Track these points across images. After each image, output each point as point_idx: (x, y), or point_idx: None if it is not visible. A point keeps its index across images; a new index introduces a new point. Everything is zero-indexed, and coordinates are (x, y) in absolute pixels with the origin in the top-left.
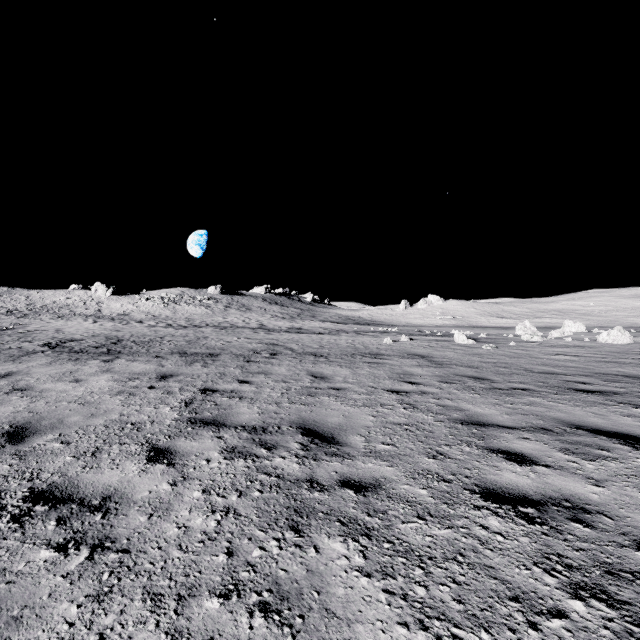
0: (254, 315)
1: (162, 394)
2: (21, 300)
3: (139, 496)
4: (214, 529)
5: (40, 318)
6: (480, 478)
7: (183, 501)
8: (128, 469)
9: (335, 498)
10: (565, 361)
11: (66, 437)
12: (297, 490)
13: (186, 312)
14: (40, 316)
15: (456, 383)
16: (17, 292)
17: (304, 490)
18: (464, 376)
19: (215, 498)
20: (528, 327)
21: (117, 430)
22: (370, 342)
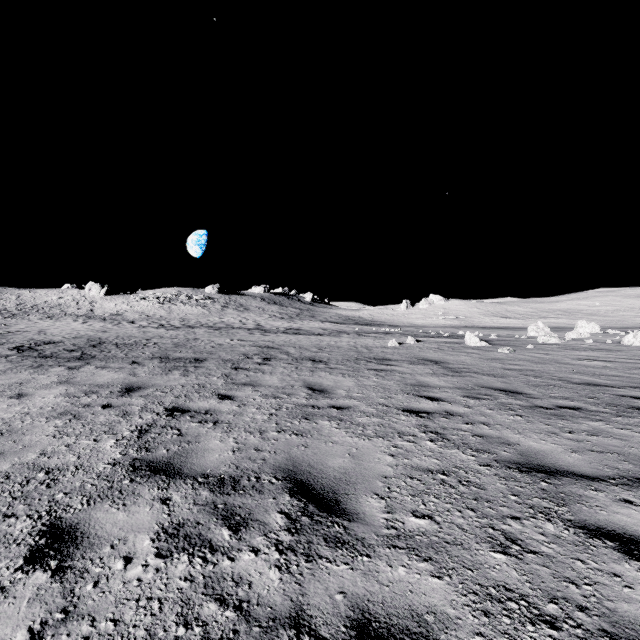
0: (252, 315)
1: (115, 416)
2: (11, 300)
3: None
4: None
5: (28, 318)
6: (607, 612)
7: None
8: None
9: None
10: (600, 368)
11: None
12: None
13: (182, 312)
14: (29, 316)
15: (486, 399)
16: (8, 291)
17: None
18: (492, 388)
19: None
20: (541, 328)
21: (18, 485)
22: (374, 344)
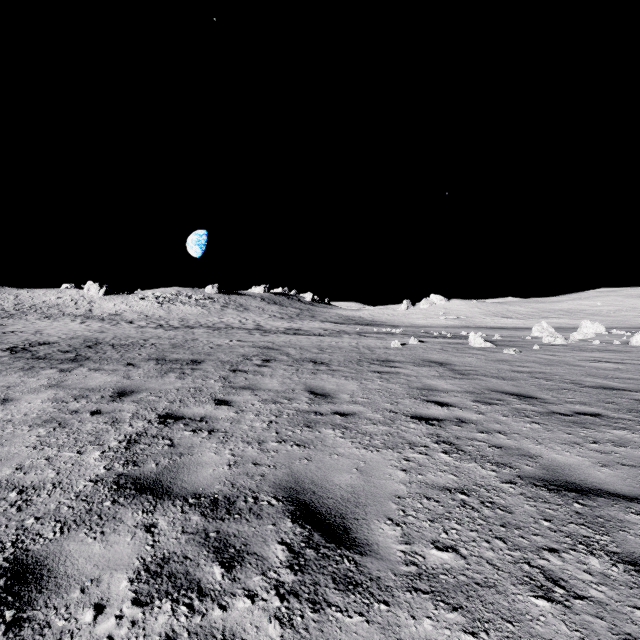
0: (251, 315)
1: (104, 424)
2: (9, 299)
3: None
4: None
5: (26, 318)
6: None
7: None
8: None
9: None
10: (612, 370)
11: None
12: None
13: (181, 312)
14: (26, 316)
15: (498, 404)
16: (6, 291)
17: None
18: (503, 392)
19: None
20: (545, 328)
21: None
22: (376, 345)
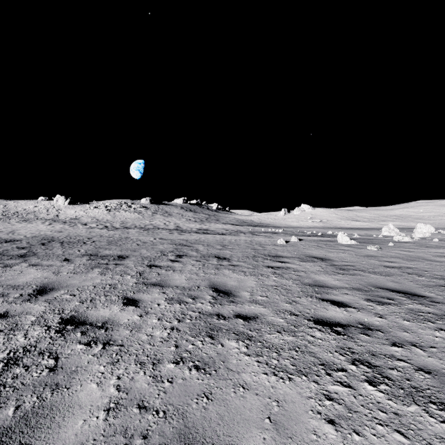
0: (173, 219)
1: None
2: None
3: None
4: None
5: (9, 221)
6: None
7: None
8: None
9: None
10: None
11: None
12: None
13: (123, 217)
14: (10, 220)
15: (391, 304)
16: None
17: None
18: (388, 289)
19: None
20: (392, 229)
21: None
22: (266, 242)
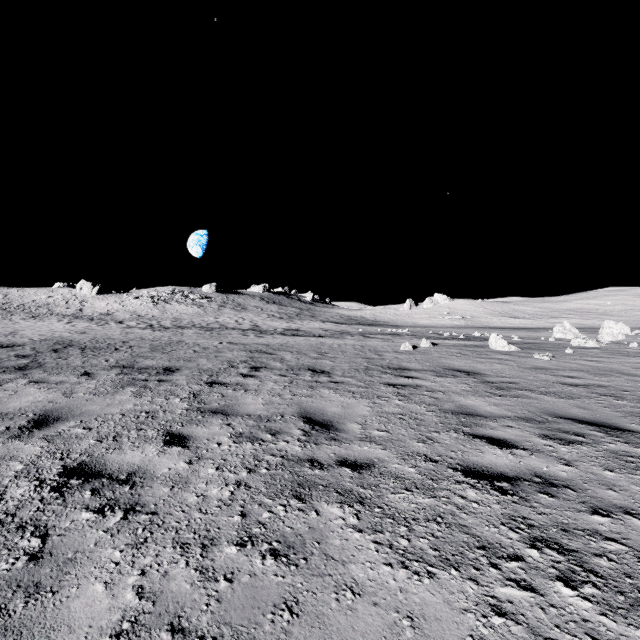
0: (249, 315)
1: None
2: None
3: None
4: None
5: (10, 318)
6: None
7: None
8: None
9: None
10: None
11: None
12: None
13: (176, 312)
14: (12, 316)
15: (581, 442)
16: None
17: None
18: (574, 420)
19: None
20: (568, 329)
21: None
22: (383, 348)
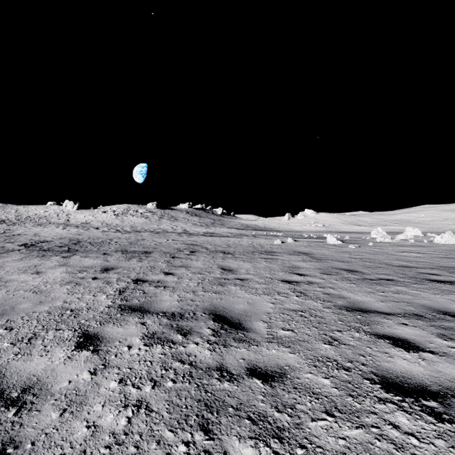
0: (180, 223)
1: (102, 284)
2: (12, 213)
3: (58, 387)
4: (123, 429)
5: (24, 225)
6: (376, 366)
7: (99, 393)
8: (56, 356)
9: (244, 389)
10: (414, 257)
11: (11, 323)
12: (208, 380)
13: (131, 221)
14: (25, 224)
15: (334, 274)
16: (9, 207)
17: (214, 380)
18: (340, 269)
19: (130, 389)
20: (380, 232)
21: (57, 316)
22: (265, 243)
